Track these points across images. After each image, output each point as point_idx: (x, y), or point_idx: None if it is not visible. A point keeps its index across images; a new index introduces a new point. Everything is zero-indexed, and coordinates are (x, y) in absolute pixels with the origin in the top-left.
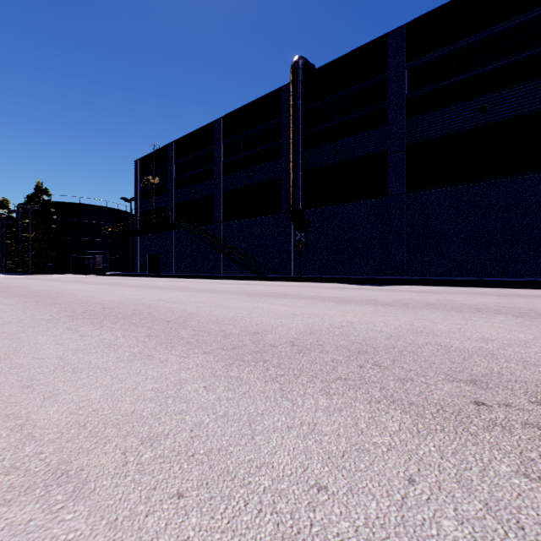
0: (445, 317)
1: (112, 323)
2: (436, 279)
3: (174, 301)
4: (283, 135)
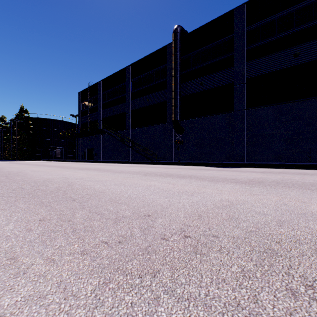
0: (305, 195)
1: (23, 202)
2: (268, 163)
3: (91, 179)
4: (168, 75)
